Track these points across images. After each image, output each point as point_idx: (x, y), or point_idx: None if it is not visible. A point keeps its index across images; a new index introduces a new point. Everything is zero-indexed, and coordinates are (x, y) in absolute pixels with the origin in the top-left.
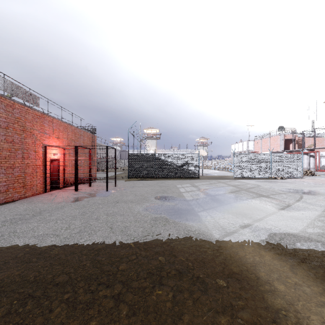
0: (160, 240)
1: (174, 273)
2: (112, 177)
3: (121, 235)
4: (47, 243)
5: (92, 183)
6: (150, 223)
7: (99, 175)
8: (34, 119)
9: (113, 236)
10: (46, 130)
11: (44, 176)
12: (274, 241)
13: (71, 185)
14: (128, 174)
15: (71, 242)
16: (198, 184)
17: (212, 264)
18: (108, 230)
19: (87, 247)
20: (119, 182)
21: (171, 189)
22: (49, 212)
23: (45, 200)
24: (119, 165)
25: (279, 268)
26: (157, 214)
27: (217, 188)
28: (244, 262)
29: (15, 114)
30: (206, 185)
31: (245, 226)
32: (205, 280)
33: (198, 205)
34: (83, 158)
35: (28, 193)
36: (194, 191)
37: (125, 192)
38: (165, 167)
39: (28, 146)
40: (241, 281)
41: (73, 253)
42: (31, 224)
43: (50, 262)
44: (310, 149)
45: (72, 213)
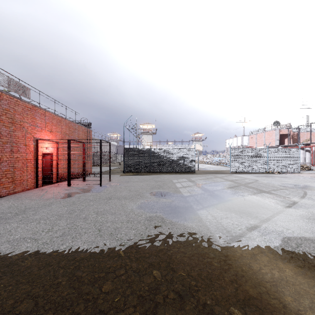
0: (155, 246)
1: (173, 297)
2: (108, 172)
3: (109, 240)
4: (21, 250)
5: (86, 178)
6: (144, 223)
7: (95, 170)
8: (24, 111)
9: (100, 241)
10: (38, 123)
11: (36, 171)
12: (291, 248)
13: (64, 180)
14: (124, 169)
15: (49, 249)
16: (194, 178)
17: (221, 282)
18: (95, 233)
19: (67, 256)
20: (114, 176)
21: (167, 184)
22: (34, 210)
23: (34, 196)
24: (116, 160)
25: (307, 290)
26: (152, 212)
27: (215, 183)
28: (261, 279)
29: (3, 105)
30: (203, 179)
31: (252, 228)
32: (215, 310)
33: (196, 202)
34: (76, 152)
35: (17, 188)
36: (191, 186)
37: (119, 188)
38: (161, 162)
39: (18, 139)
40: (263, 311)
41: (48, 265)
42: (9, 225)
43: (16, 279)
44: (306, 144)
45: (59, 211)
